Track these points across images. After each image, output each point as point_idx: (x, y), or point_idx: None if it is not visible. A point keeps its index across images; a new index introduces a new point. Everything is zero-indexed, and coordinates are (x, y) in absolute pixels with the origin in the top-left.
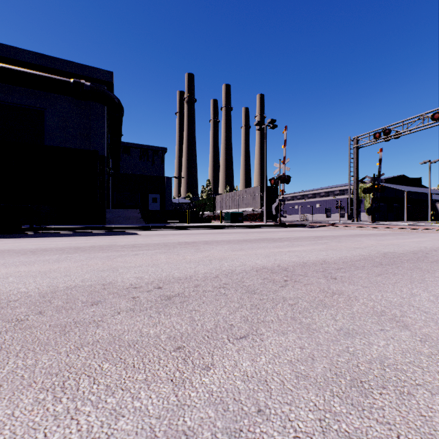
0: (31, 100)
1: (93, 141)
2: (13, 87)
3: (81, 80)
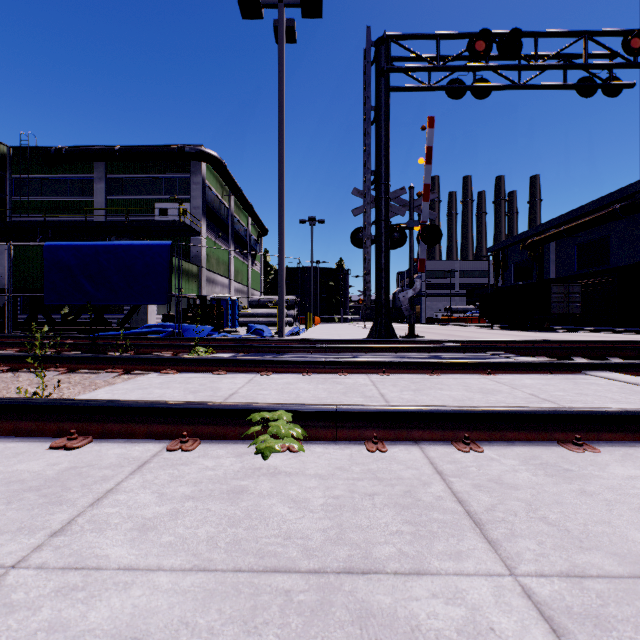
0: (602, 232)
1: (636, 250)
2: (593, 228)
3: (613, 206)
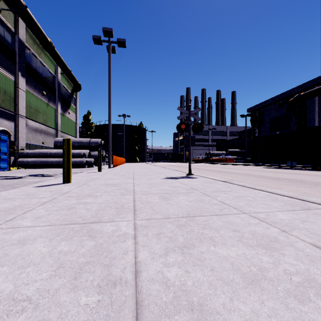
0: None
1: None
2: None
3: None
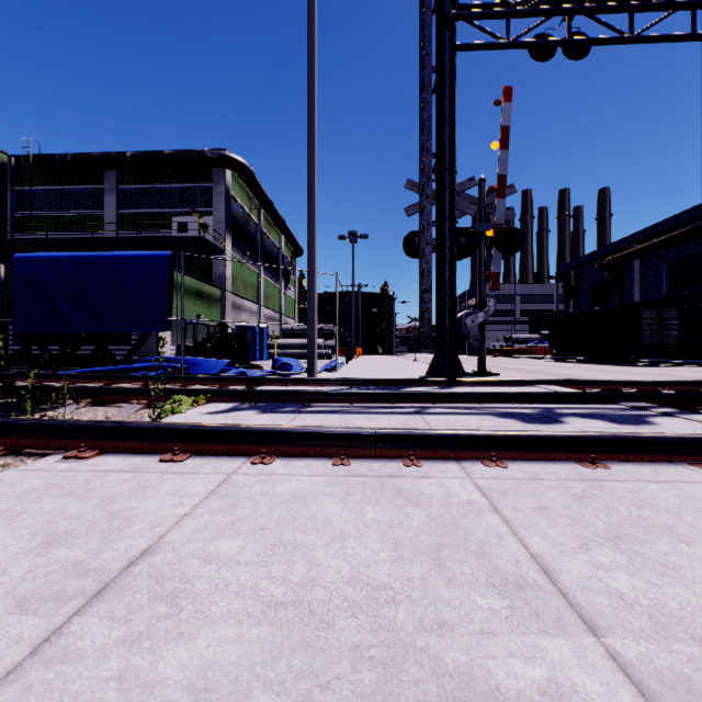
0: (700, 246)
1: None
2: (689, 241)
3: None
